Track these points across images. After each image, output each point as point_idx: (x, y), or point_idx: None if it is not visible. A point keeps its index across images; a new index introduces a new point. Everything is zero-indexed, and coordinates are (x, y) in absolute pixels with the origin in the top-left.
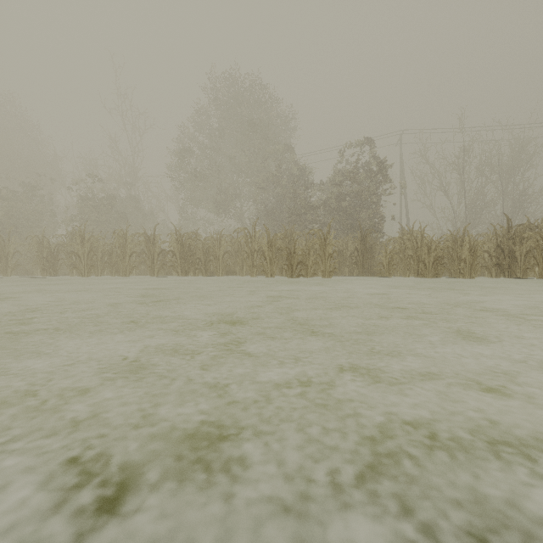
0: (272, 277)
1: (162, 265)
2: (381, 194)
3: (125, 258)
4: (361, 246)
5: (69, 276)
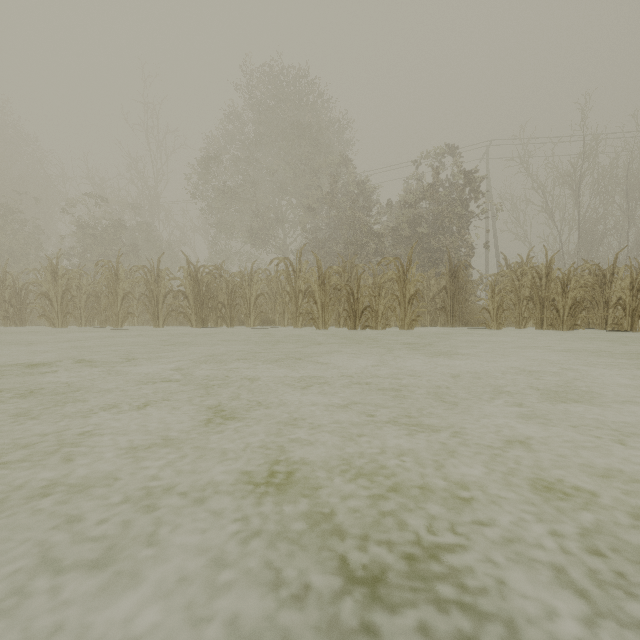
0: (325, 329)
1: (170, 312)
2: (470, 217)
3: (116, 301)
4: (451, 284)
5: (46, 326)
